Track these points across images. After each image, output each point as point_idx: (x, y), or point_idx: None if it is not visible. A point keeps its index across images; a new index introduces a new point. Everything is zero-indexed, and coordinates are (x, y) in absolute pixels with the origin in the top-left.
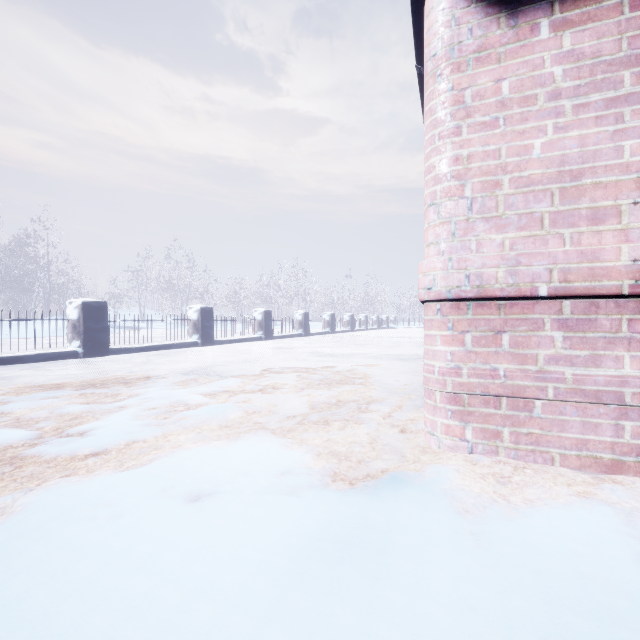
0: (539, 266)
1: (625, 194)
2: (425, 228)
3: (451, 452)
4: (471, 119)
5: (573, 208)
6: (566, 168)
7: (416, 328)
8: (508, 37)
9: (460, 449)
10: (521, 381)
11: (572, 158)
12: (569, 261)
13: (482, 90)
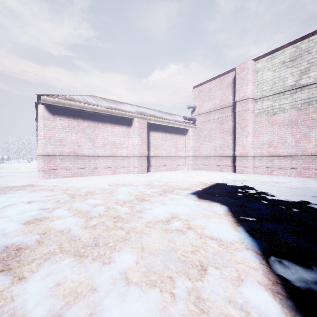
0: (57, 151)
1: (68, 143)
2: (38, 143)
3: (43, 179)
4: (47, 128)
5: (61, 144)
6: (60, 138)
7: (23, 163)
8: (52, 118)
9: (45, 178)
10: (54, 167)
11: (61, 137)
12: (61, 151)
13: (48, 124)
